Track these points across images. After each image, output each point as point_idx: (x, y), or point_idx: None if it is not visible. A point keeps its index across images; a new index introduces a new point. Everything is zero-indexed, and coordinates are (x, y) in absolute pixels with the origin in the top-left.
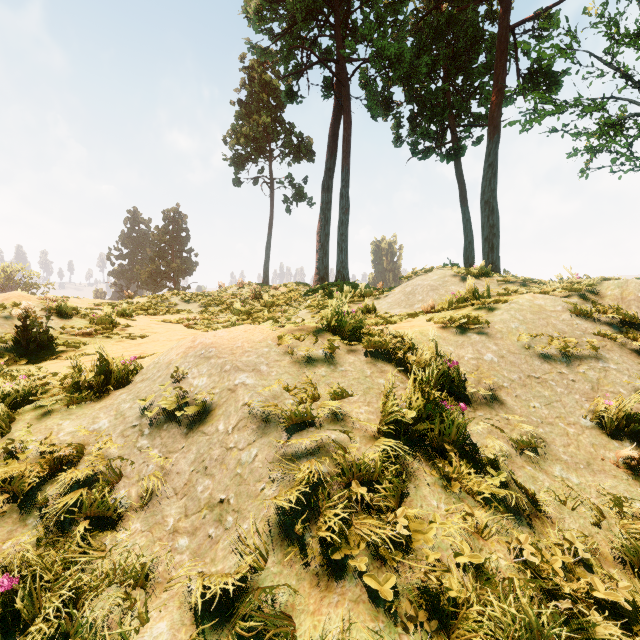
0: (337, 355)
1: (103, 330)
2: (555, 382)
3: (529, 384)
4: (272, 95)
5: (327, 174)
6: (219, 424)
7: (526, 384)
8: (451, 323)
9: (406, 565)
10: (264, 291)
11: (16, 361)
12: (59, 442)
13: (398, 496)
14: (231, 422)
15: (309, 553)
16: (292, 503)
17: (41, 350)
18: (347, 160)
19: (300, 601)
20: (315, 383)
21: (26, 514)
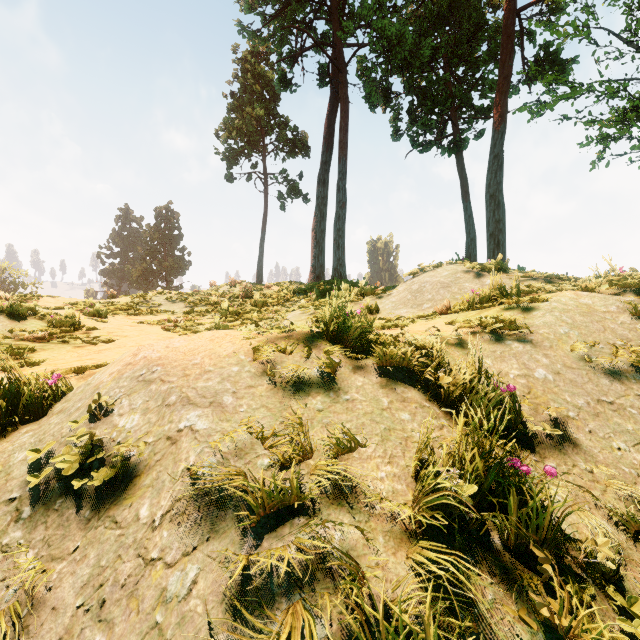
0: (339, 375)
1: (62, 334)
2: (636, 409)
3: (602, 413)
4: (266, 87)
5: (323, 167)
6: (142, 505)
7: (598, 413)
8: (480, 327)
9: None
10: (256, 290)
11: None
12: None
13: None
14: (161, 503)
15: None
16: None
17: None
18: (344, 151)
19: None
20: (306, 424)
21: None
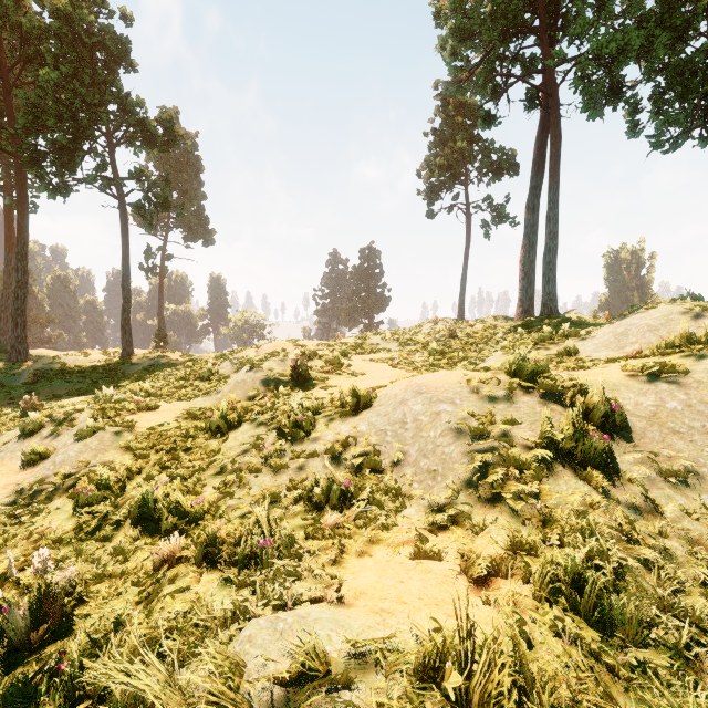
0: (514, 396)
1: (334, 369)
2: None
3: None
4: (468, 115)
5: (532, 193)
6: (431, 432)
7: None
8: (644, 371)
9: (533, 506)
10: (459, 329)
11: (293, 389)
12: (343, 435)
13: (538, 479)
14: (438, 432)
15: (481, 494)
16: (473, 473)
17: (304, 382)
18: (555, 178)
19: (475, 511)
20: (493, 414)
21: (338, 465)
